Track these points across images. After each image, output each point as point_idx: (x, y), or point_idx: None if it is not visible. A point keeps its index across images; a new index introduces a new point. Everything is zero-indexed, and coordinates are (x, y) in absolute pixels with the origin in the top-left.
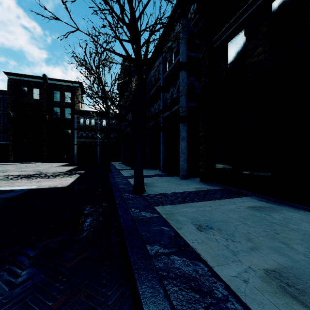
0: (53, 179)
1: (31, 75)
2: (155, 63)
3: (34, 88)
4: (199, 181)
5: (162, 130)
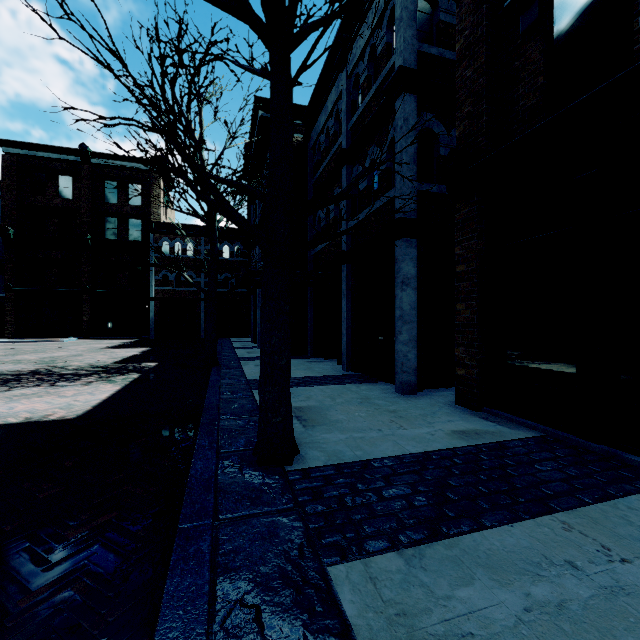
0: (62, 389)
1: (53, 146)
2: (327, 98)
3: (60, 176)
4: (453, 401)
5: (347, 262)
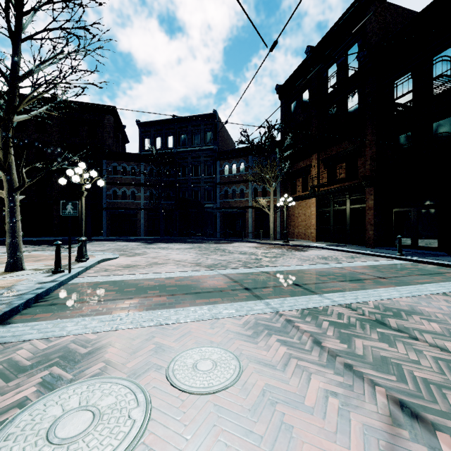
0: None
1: None
2: None
3: None
4: None
5: None
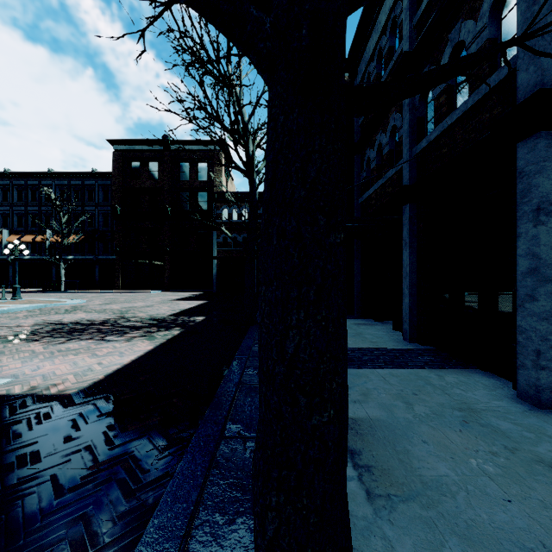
0: (103, 345)
1: (145, 139)
2: (380, 11)
3: (150, 163)
4: None
5: (410, 200)
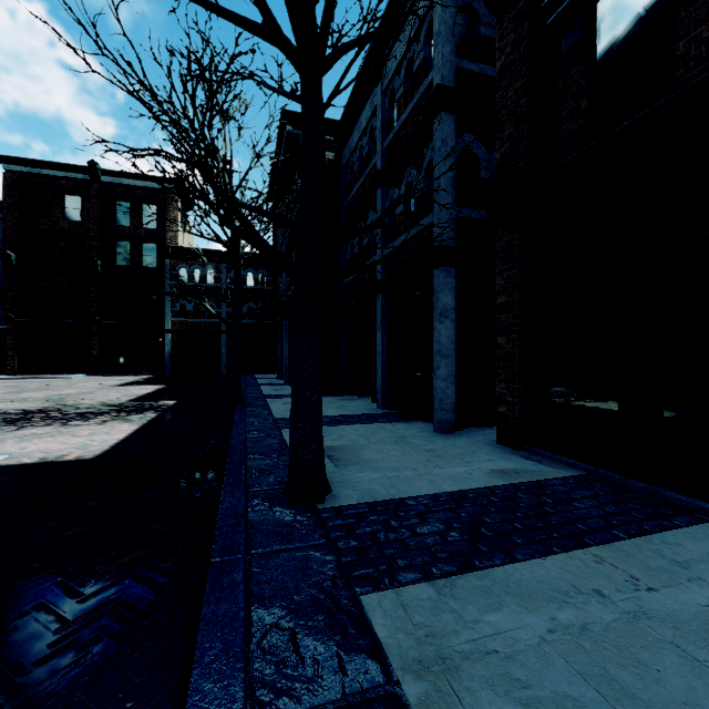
0: (75, 428)
1: (60, 162)
2: (361, 114)
3: (67, 196)
4: (494, 440)
5: (382, 292)
